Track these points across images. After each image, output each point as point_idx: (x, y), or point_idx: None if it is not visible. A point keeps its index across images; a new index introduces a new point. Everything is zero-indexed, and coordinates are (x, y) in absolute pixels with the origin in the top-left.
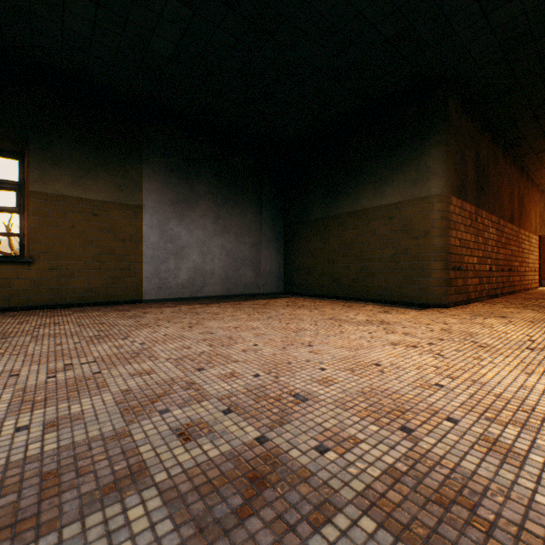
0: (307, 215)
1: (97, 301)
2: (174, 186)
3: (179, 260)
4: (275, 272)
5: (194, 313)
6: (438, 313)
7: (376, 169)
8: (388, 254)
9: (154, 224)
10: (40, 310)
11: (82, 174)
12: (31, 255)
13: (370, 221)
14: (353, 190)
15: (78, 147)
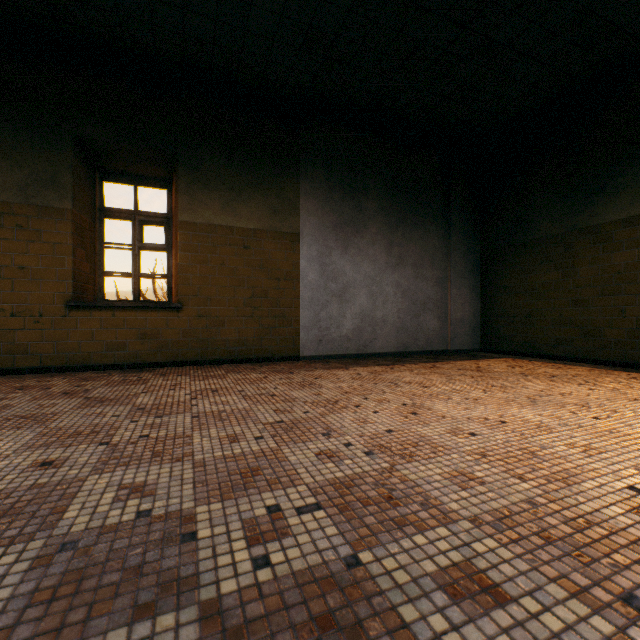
0: (527, 232)
1: (248, 357)
2: (336, 204)
3: (342, 303)
4: (468, 319)
5: (387, 383)
6: None
7: None
8: None
9: (313, 256)
10: (189, 366)
11: (232, 197)
12: (180, 300)
13: None
14: (633, 180)
15: (228, 163)
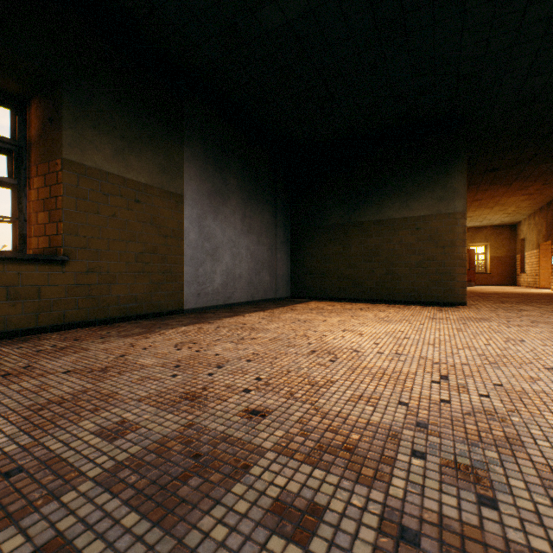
0: (323, 219)
1: (139, 314)
2: (210, 175)
3: (214, 261)
4: (285, 275)
5: (298, 321)
6: (478, 310)
7: (403, 184)
8: (415, 260)
9: (193, 218)
10: (78, 329)
11: (123, 146)
12: (65, 252)
13: (396, 230)
14: (378, 200)
15: (120, 109)
